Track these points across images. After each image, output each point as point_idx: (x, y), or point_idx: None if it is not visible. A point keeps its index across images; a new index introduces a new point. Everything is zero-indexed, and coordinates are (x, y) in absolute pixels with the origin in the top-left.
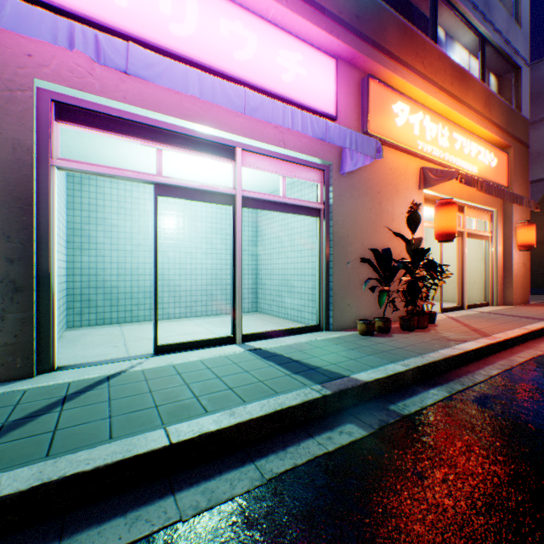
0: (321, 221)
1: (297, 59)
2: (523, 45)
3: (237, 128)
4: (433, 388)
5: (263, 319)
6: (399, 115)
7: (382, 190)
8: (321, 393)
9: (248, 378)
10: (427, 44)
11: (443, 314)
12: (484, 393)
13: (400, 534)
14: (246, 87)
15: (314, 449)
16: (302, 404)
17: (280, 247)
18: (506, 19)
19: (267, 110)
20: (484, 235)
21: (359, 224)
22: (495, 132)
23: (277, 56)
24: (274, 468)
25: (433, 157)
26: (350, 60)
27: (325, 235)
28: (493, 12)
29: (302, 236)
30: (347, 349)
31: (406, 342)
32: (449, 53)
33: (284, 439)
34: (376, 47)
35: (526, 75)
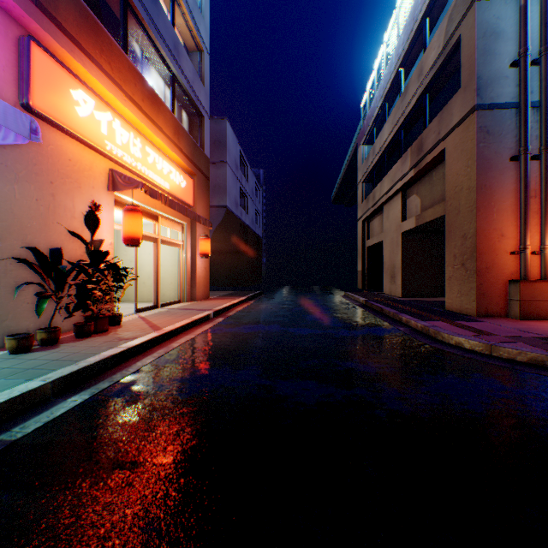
0: None
1: None
2: (206, 100)
3: None
4: (77, 395)
5: None
6: (82, 104)
7: (58, 181)
8: None
9: None
10: (117, 48)
11: (137, 315)
12: (129, 383)
13: None
14: None
15: None
16: None
17: None
18: (193, 72)
19: None
20: (179, 244)
21: (19, 216)
22: (184, 159)
23: None
24: None
25: (125, 163)
26: (1, 2)
27: None
28: (183, 59)
29: None
30: None
31: (73, 350)
32: (147, 71)
33: None
34: (45, 10)
35: (208, 124)
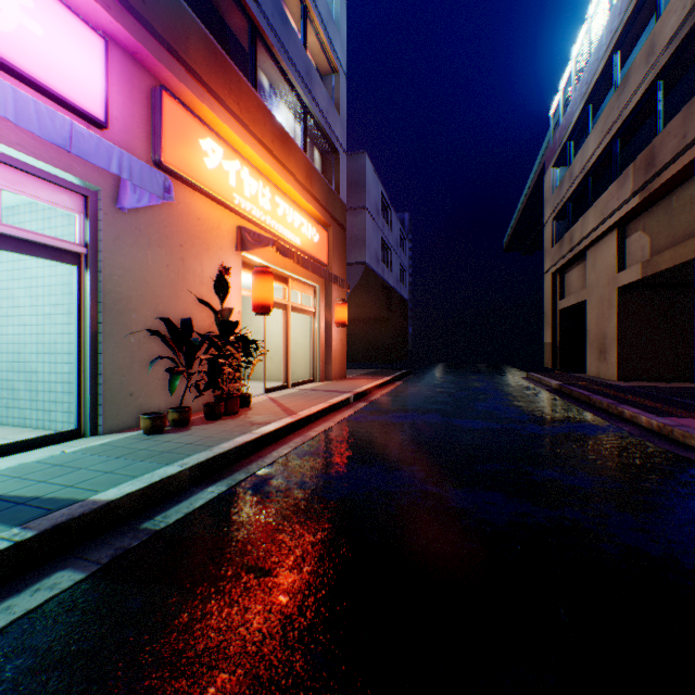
0: (84, 272)
1: (24, 3)
2: (342, 132)
3: None
4: (213, 485)
5: None
6: (211, 155)
7: (187, 244)
8: (14, 541)
9: None
10: (245, 85)
11: (266, 396)
12: (267, 476)
13: None
14: None
15: None
16: None
17: (13, 307)
18: (327, 100)
19: None
20: (310, 311)
21: (151, 284)
22: (317, 207)
23: None
24: None
25: (253, 217)
26: (135, 54)
27: (92, 293)
28: (316, 86)
29: (53, 292)
30: (110, 459)
31: (204, 434)
32: (275, 107)
33: None
34: (176, 55)
35: (345, 161)
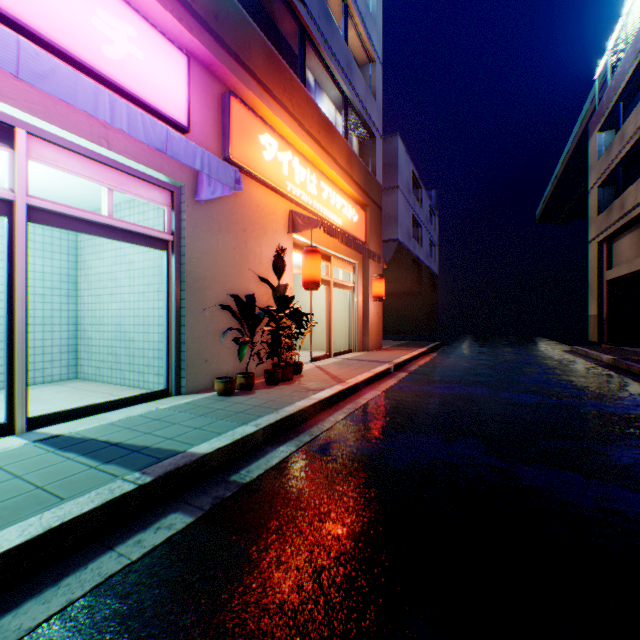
0: (171, 256)
1: (130, 34)
2: (378, 117)
3: (17, 97)
4: (283, 445)
5: (86, 388)
6: (268, 148)
7: (249, 228)
8: (138, 484)
9: (17, 488)
10: (296, 83)
11: (312, 364)
12: (329, 439)
13: (199, 637)
14: (35, 40)
15: (111, 565)
16: (102, 506)
17: (115, 287)
18: (365, 89)
19: (65, 85)
20: (349, 286)
21: (221, 265)
22: (356, 190)
23: (95, 15)
24: (28, 622)
25: (302, 202)
26: (209, 66)
27: (176, 274)
28: (355, 77)
29: (146, 274)
30: (196, 416)
31: (268, 397)
32: (319, 100)
33: (63, 567)
34: (241, 63)
35: (380, 145)
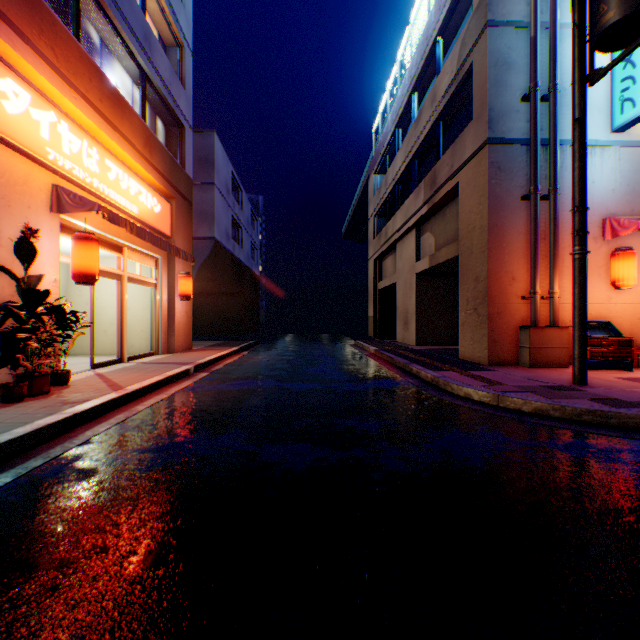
0: None
1: None
2: (188, 107)
3: None
4: None
5: None
6: (13, 98)
7: None
8: None
9: None
10: (63, 30)
11: (94, 371)
12: (72, 458)
13: None
14: None
15: None
16: None
17: None
18: (171, 71)
19: None
20: (152, 282)
21: None
22: (159, 177)
23: None
24: None
25: (75, 178)
26: None
27: None
28: (157, 54)
29: None
30: None
31: None
32: (108, 64)
33: None
34: None
35: (191, 137)
